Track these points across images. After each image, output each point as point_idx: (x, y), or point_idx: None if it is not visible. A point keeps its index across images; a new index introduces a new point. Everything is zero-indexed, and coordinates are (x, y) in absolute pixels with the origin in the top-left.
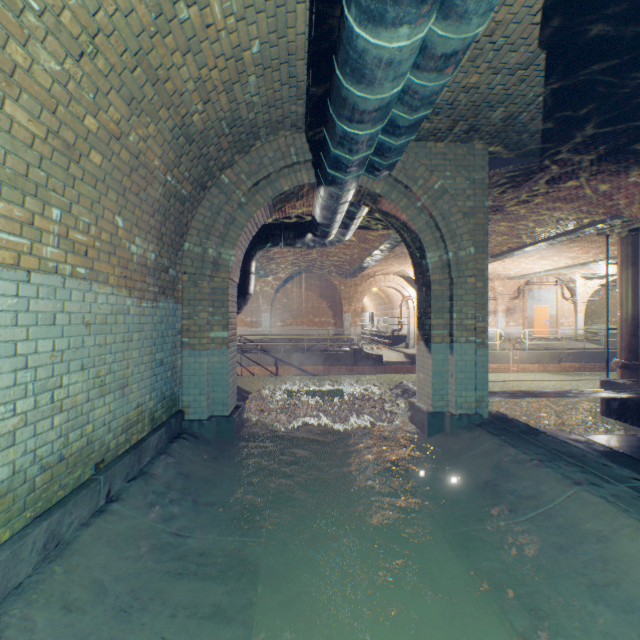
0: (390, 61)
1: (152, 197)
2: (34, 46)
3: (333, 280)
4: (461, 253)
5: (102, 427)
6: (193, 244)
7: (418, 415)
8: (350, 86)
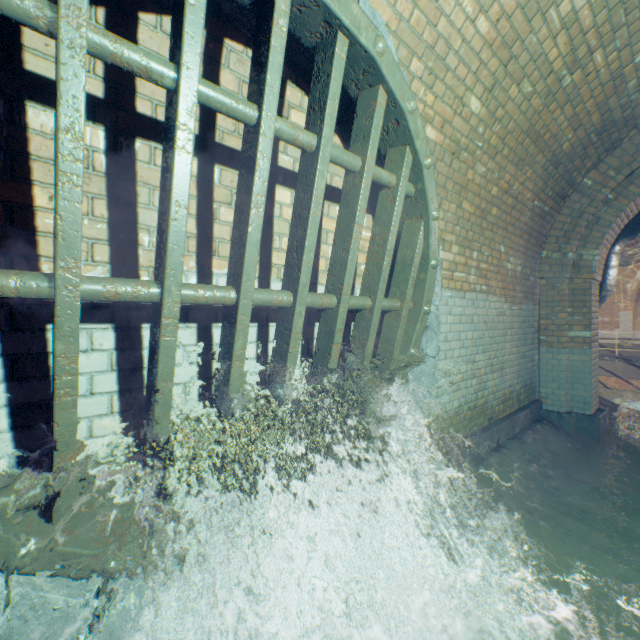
0: None
1: (521, 223)
2: (476, 166)
3: None
4: None
5: (490, 394)
6: (550, 251)
7: None
8: None
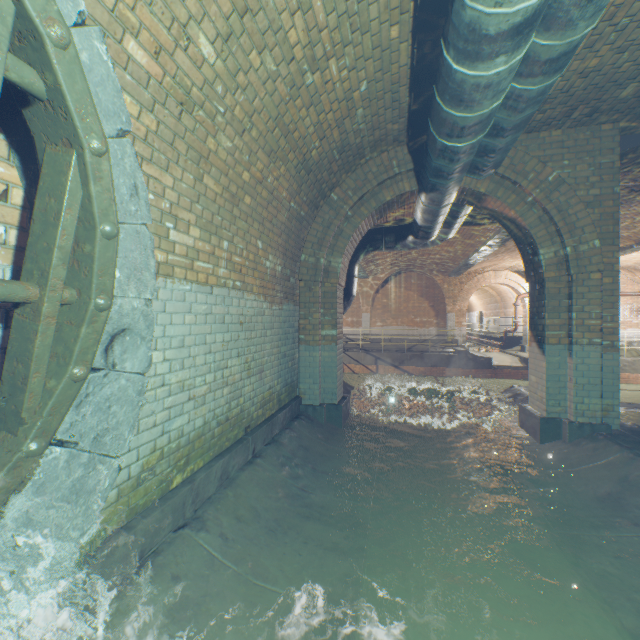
0: (488, 84)
1: (280, 221)
2: (219, 136)
3: (435, 279)
4: (582, 247)
5: (248, 401)
6: (308, 255)
7: (529, 420)
8: (449, 109)
